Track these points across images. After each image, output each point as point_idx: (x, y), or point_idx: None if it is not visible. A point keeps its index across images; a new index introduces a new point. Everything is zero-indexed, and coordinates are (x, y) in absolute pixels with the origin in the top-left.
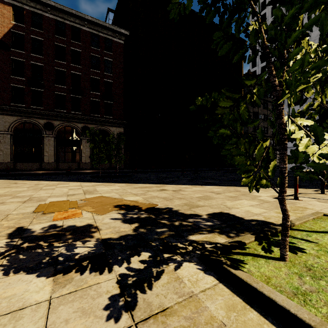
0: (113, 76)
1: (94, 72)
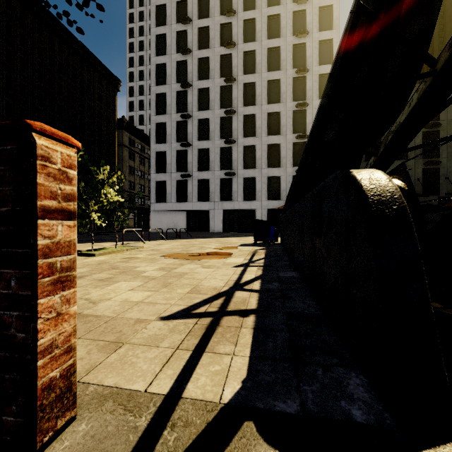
0: None
1: None
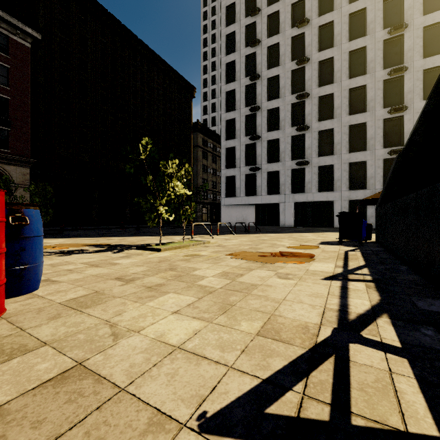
0: (10, 90)
1: None
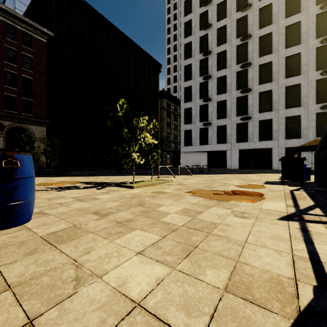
0: (33, 73)
1: (8, 65)
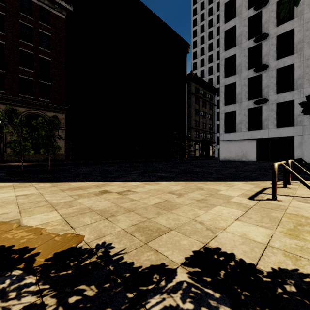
0: (50, 53)
1: (24, 44)
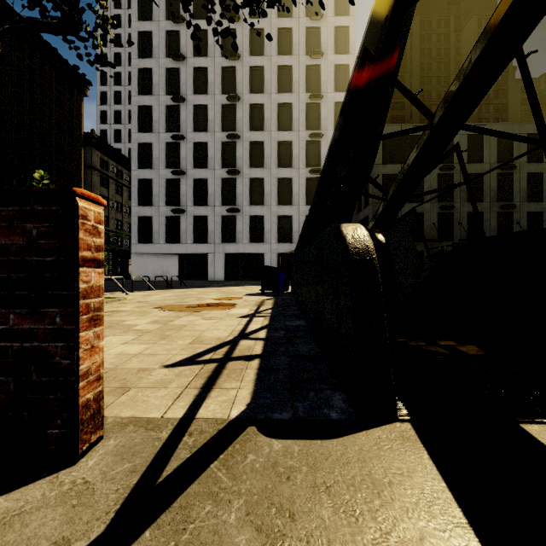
0: None
1: None
